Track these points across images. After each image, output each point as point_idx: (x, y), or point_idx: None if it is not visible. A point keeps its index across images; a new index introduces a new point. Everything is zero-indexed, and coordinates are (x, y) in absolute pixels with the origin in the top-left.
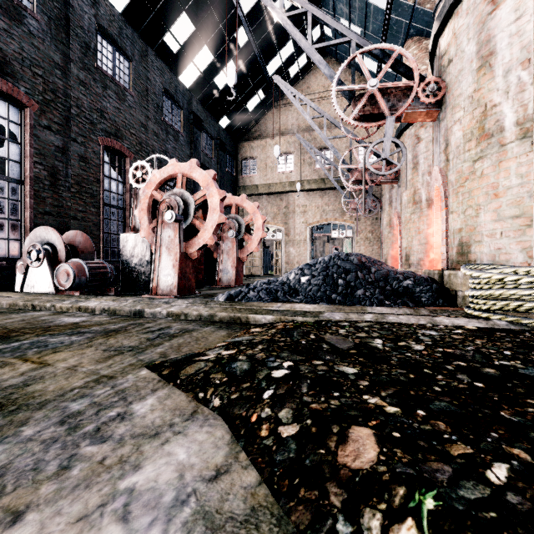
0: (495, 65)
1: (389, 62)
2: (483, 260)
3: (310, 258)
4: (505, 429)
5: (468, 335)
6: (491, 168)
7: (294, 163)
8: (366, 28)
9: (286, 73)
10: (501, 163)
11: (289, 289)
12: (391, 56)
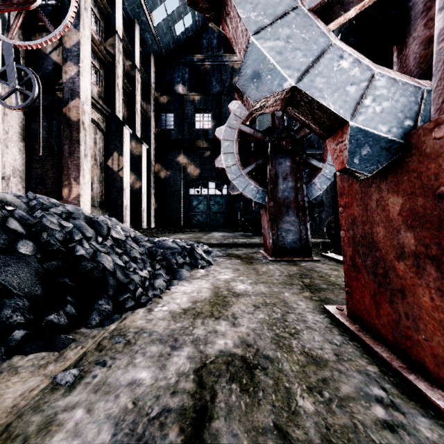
0: None
1: None
2: None
3: None
4: None
5: None
6: None
7: None
8: None
9: None
10: None
11: None
12: None
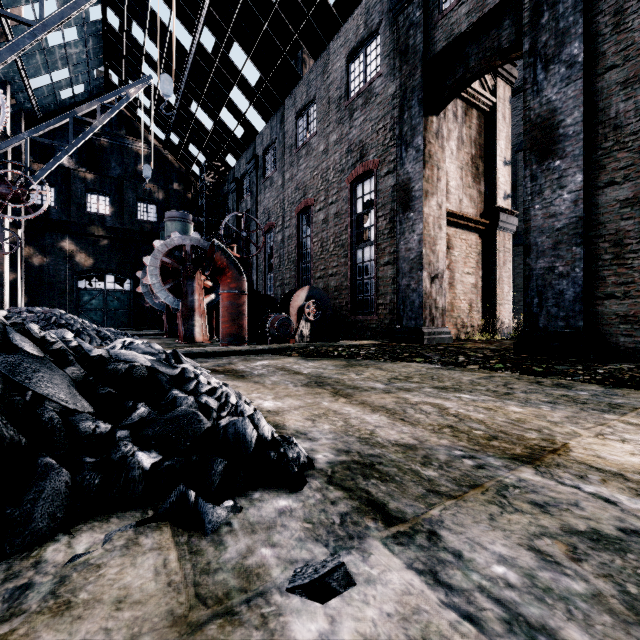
0: None
1: None
2: None
3: None
4: None
5: None
6: None
7: None
8: None
9: None
10: None
11: None
12: None
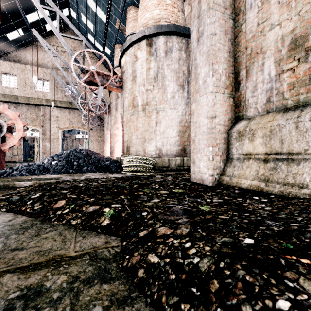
0: (136, 81)
1: (100, 61)
2: (133, 153)
3: (62, 150)
4: (100, 194)
5: (115, 179)
6: (135, 119)
7: (50, 88)
8: (96, 27)
9: (43, 26)
10: (138, 118)
11: (44, 169)
12: (101, 59)
